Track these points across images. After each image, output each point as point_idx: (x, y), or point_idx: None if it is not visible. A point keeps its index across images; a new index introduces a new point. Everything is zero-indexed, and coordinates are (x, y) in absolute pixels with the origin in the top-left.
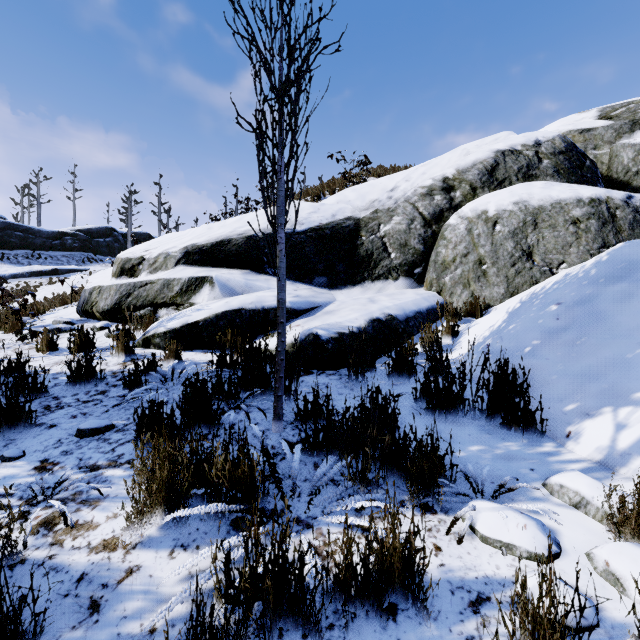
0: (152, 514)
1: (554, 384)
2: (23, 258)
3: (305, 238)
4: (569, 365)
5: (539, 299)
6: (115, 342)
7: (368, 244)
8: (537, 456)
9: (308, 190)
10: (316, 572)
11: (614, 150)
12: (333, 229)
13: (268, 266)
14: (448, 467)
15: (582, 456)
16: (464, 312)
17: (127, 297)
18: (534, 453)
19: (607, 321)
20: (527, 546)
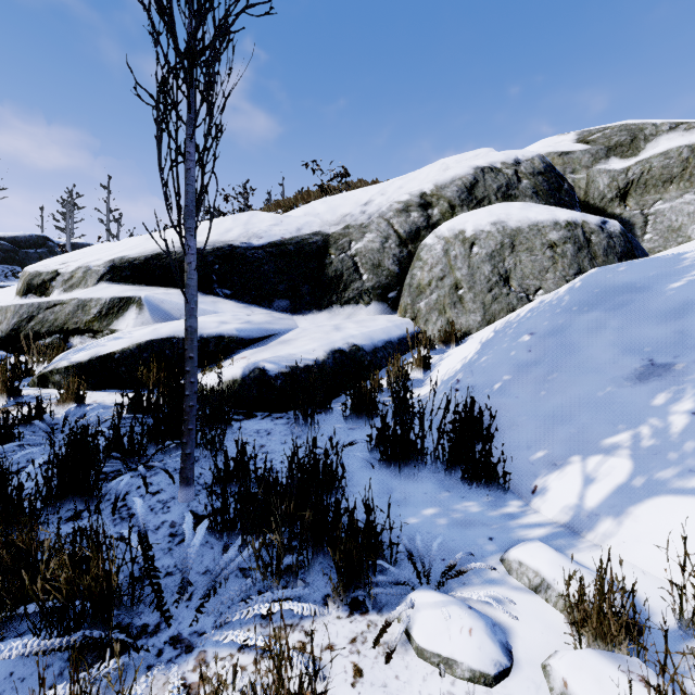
0: None
1: (522, 427)
2: None
3: (264, 254)
4: (539, 405)
5: (513, 328)
6: None
7: (337, 263)
8: (498, 519)
9: (280, 202)
10: None
11: (591, 175)
12: (298, 245)
13: (218, 286)
14: (389, 545)
15: (548, 517)
16: (439, 342)
17: (28, 321)
18: (495, 515)
19: (579, 354)
20: (471, 662)
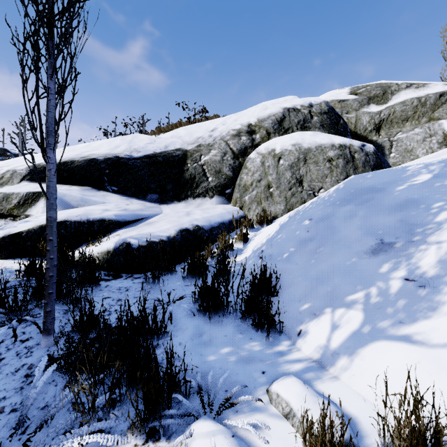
0: None
1: (297, 286)
2: None
3: (141, 163)
4: (309, 269)
5: (299, 215)
6: None
7: (192, 170)
8: (272, 356)
9: (161, 128)
10: None
11: (358, 115)
12: (165, 157)
13: (108, 184)
14: (184, 382)
15: (306, 354)
16: (256, 223)
17: None
18: (270, 353)
19: (337, 234)
20: None
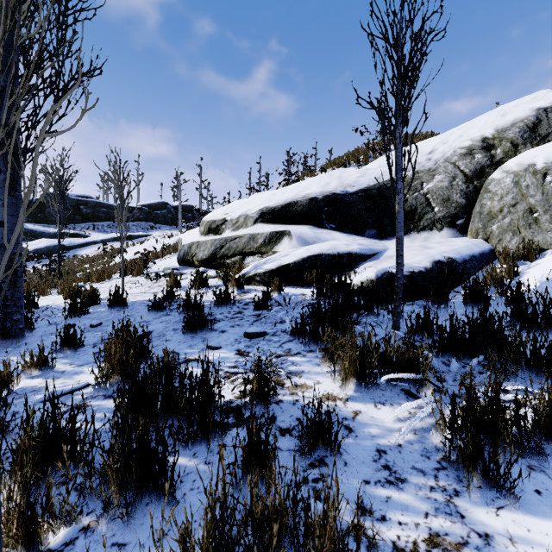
0: (349, 382)
1: None
2: (107, 228)
3: (357, 198)
4: None
5: None
6: (220, 281)
7: (412, 200)
8: None
9: (335, 160)
10: (533, 411)
11: None
12: (379, 189)
13: (326, 222)
14: None
15: None
16: (516, 256)
17: (221, 249)
18: None
19: None
20: None
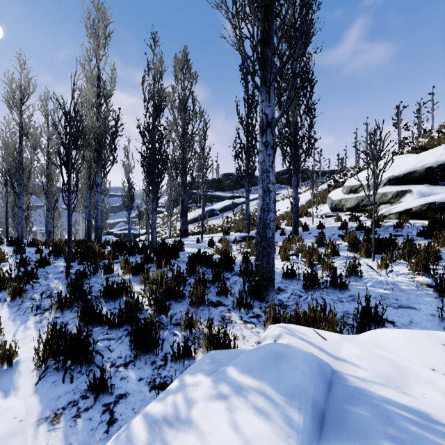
0: (444, 245)
1: None
2: (254, 190)
3: None
4: None
5: None
6: (365, 218)
7: None
8: None
9: None
10: None
11: None
12: None
13: (440, 181)
14: None
15: None
16: None
17: (362, 201)
18: None
19: None
20: None
